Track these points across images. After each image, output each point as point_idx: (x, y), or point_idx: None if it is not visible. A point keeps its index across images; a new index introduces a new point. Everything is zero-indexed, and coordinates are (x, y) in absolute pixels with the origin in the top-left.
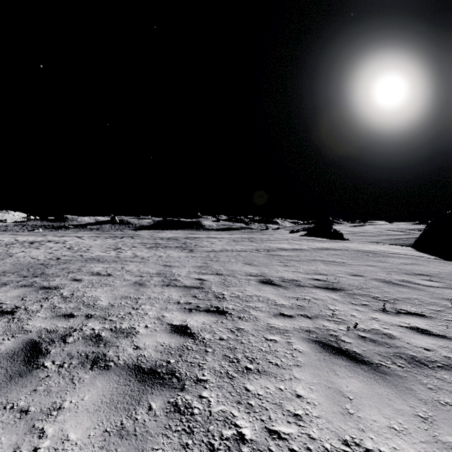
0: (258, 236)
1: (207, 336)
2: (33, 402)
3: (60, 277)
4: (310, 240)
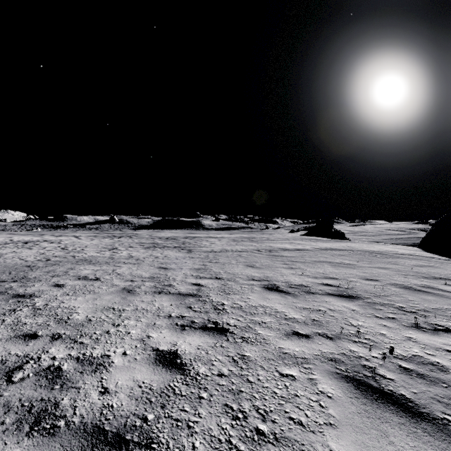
0: (258, 235)
1: (203, 370)
2: None
3: (41, 281)
4: (312, 240)
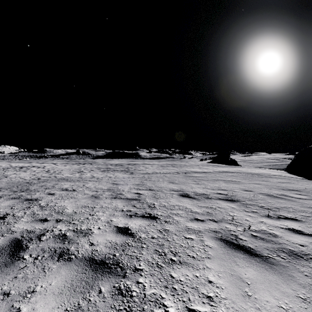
0: (178, 163)
1: (143, 235)
2: (13, 286)
3: (39, 192)
4: (214, 166)
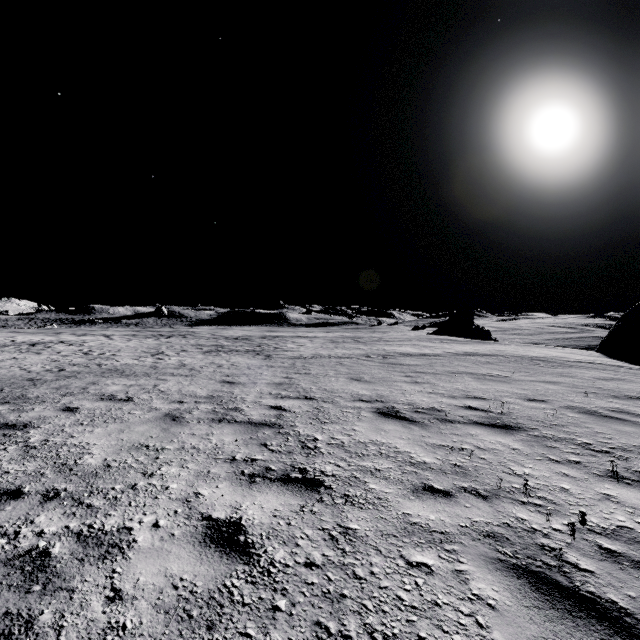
0: (366, 334)
1: (280, 554)
2: None
3: (45, 403)
4: (444, 340)
